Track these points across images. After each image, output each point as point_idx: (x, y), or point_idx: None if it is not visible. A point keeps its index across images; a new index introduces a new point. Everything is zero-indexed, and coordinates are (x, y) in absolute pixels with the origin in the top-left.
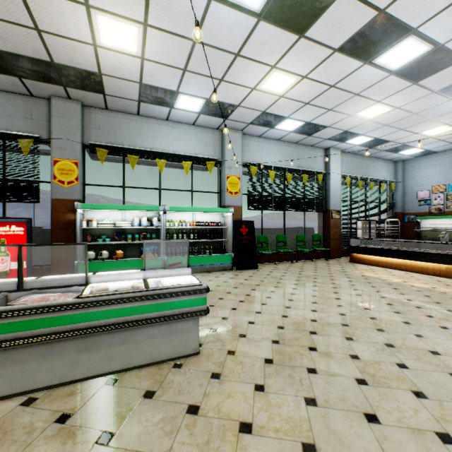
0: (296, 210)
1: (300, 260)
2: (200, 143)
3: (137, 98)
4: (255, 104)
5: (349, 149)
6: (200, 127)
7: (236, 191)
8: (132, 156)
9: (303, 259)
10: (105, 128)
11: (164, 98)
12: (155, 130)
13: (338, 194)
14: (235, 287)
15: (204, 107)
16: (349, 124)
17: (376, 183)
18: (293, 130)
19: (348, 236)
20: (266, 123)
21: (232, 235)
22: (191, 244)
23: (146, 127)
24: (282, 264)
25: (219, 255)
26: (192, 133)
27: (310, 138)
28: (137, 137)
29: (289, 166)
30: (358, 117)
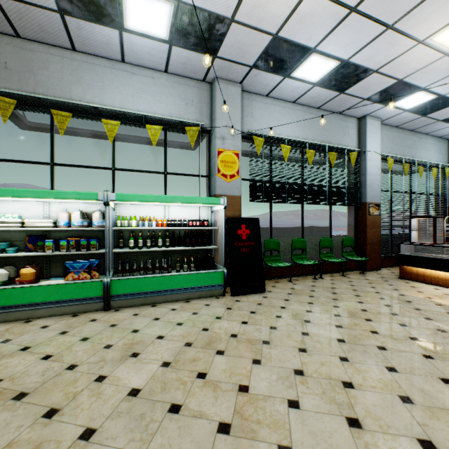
0: (319, 202)
1: (325, 274)
2: (177, 100)
3: (53, 3)
4: (260, 16)
5: (393, 118)
6: (177, 76)
7: (232, 174)
8: (60, 112)
9: (329, 272)
10: (16, 68)
11: (100, 1)
12: (103, 76)
13: (377, 181)
14: (220, 352)
15: (174, 26)
16: (411, 65)
17: (425, 167)
18: (319, 80)
19: (389, 239)
20: (278, 66)
21: (223, 240)
22: (161, 253)
23: (89, 70)
24: (301, 282)
25: (203, 272)
26: (165, 85)
27: (341, 98)
28: (73, 85)
29: (310, 140)
30: (432, 46)
